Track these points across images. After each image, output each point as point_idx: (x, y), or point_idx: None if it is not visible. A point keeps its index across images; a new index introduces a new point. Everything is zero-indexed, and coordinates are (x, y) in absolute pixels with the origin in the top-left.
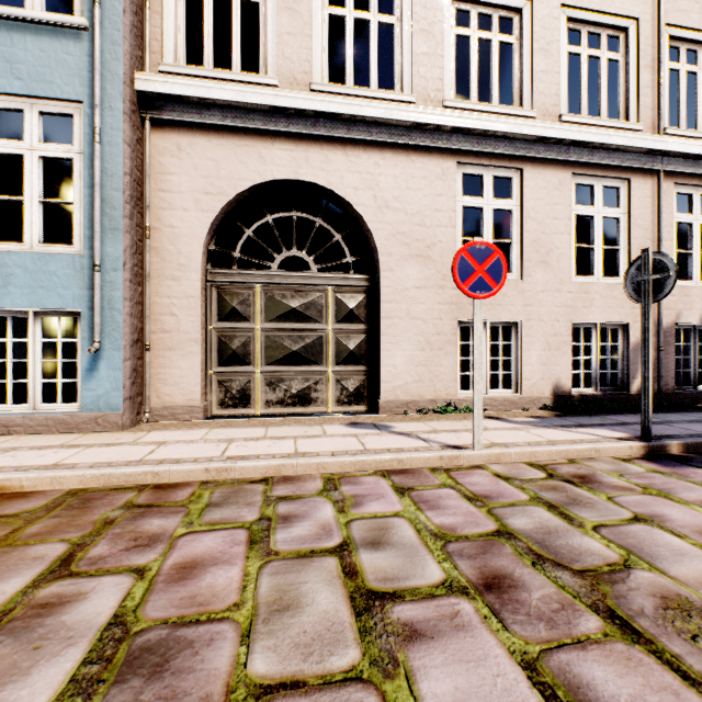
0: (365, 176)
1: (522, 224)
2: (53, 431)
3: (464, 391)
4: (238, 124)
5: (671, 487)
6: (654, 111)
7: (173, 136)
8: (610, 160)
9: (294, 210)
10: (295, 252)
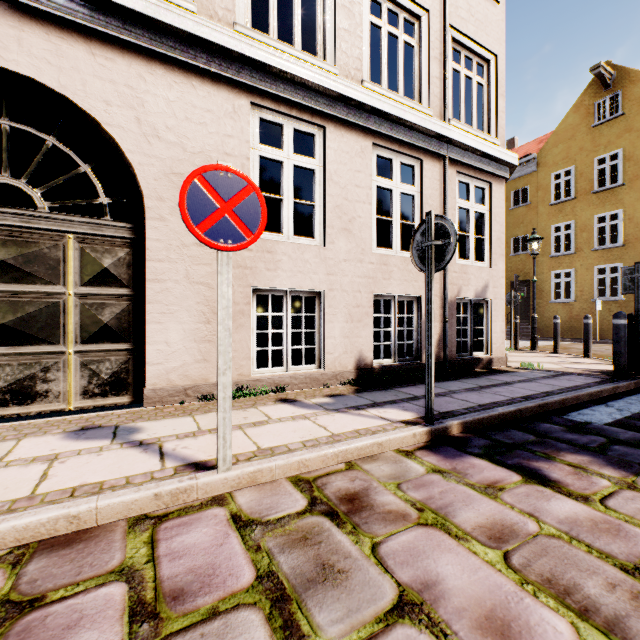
0: (123, 88)
1: (325, 186)
2: None
3: (262, 369)
4: None
5: (450, 501)
6: (441, 101)
7: None
8: (406, 137)
9: (5, 115)
10: (6, 179)
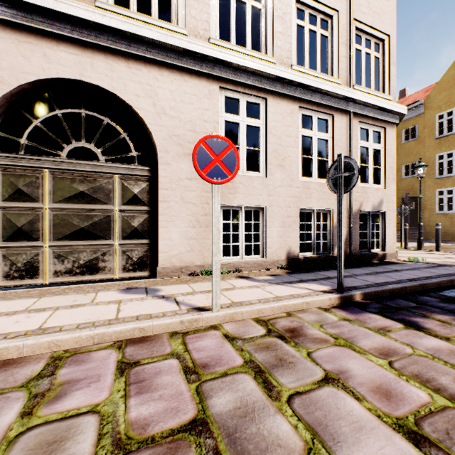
0: (146, 86)
1: (267, 137)
2: None
3: (226, 257)
4: (19, 21)
5: (355, 335)
6: (347, 73)
7: None
8: (322, 100)
9: (83, 107)
10: (84, 144)
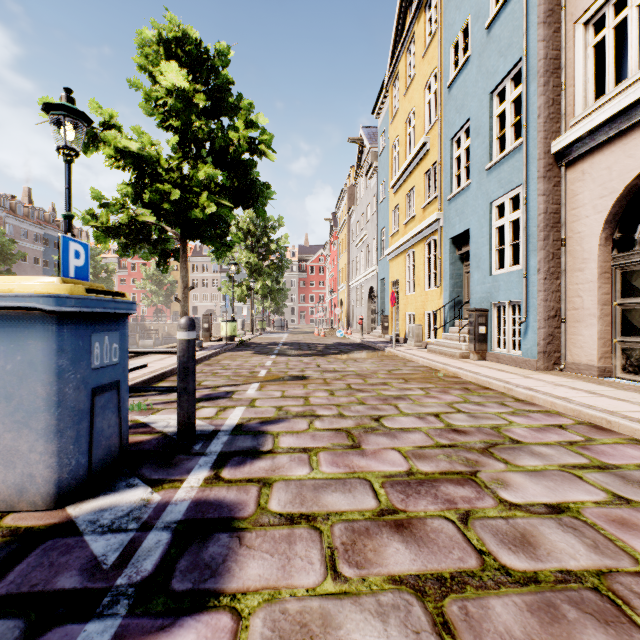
0: None
1: None
2: (511, 364)
3: None
4: (621, 128)
5: None
6: None
7: (579, 166)
8: None
9: None
10: None
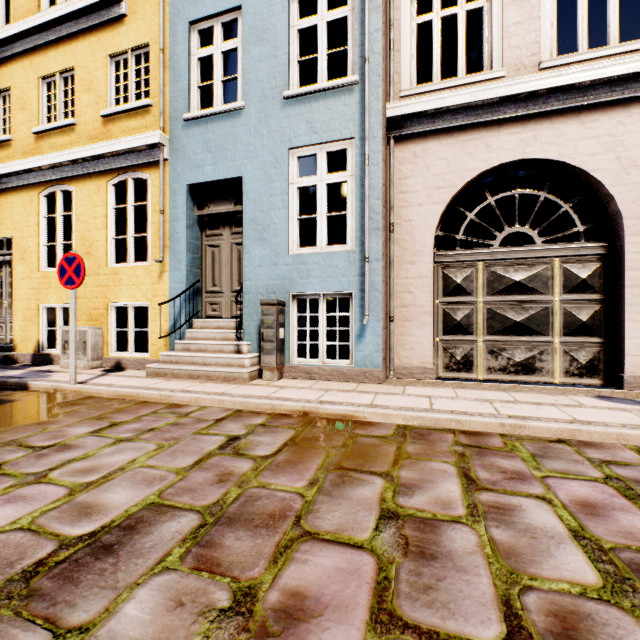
0: (605, 139)
1: None
2: (336, 379)
3: None
4: (467, 122)
5: None
6: None
7: (410, 146)
8: None
9: (516, 188)
10: (517, 228)
